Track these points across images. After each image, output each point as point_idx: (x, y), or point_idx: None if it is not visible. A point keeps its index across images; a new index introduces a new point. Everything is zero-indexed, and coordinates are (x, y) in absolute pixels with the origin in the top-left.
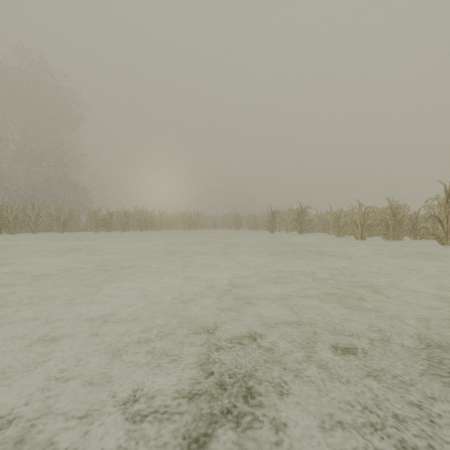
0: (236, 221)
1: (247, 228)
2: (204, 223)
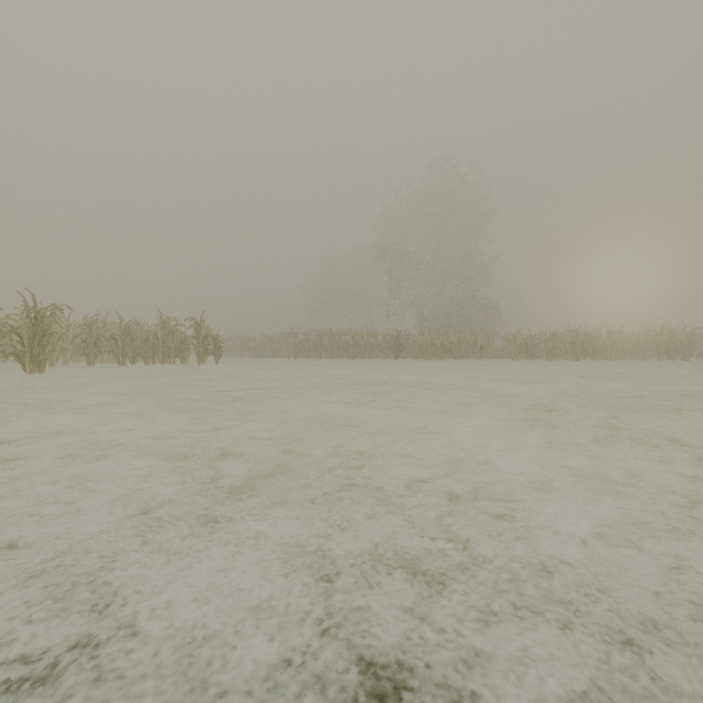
0: None
1: None
2: None
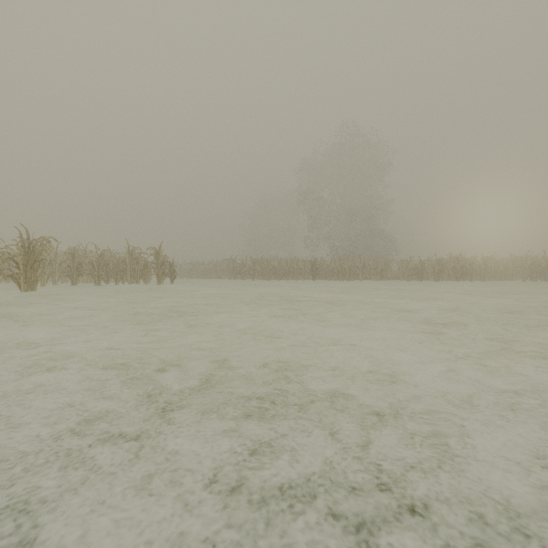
0: None
1: None
2: None
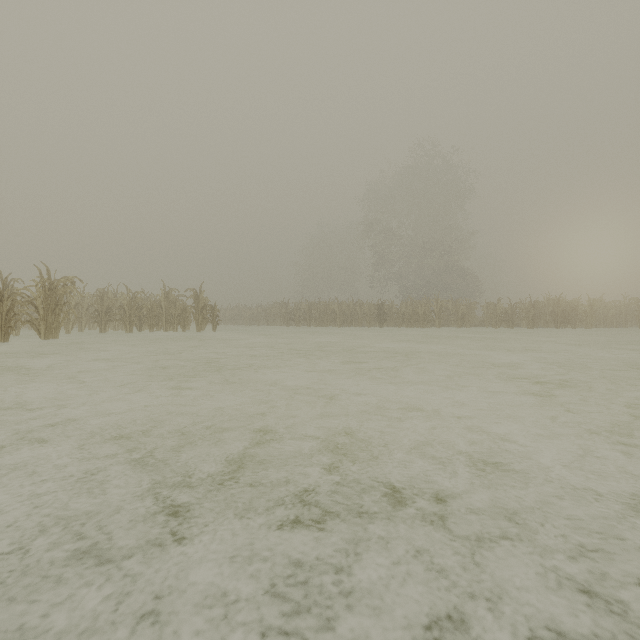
0: None
1: None
2: None
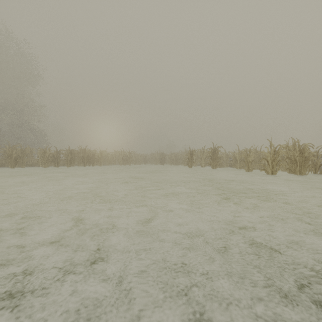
0: (161, 158)
1: (169, 164)
2: (137, 160)
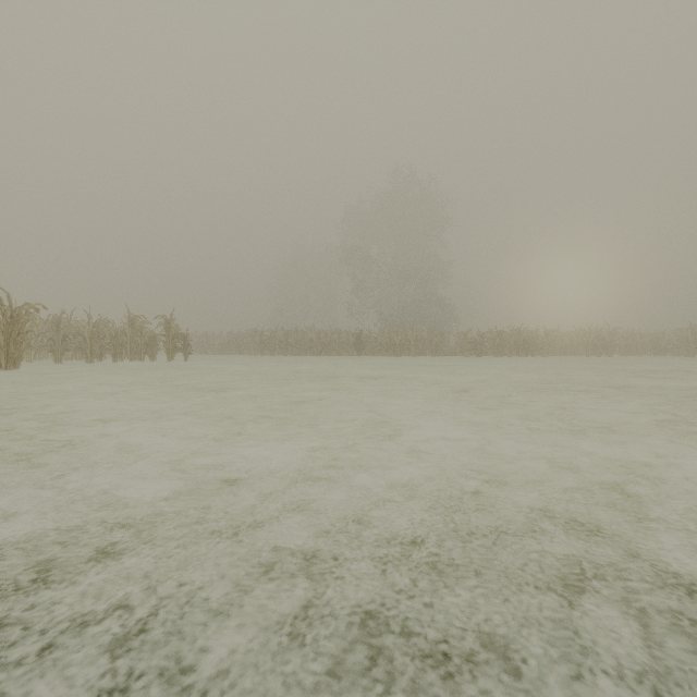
0: None
1: None
2: (632, 346)
